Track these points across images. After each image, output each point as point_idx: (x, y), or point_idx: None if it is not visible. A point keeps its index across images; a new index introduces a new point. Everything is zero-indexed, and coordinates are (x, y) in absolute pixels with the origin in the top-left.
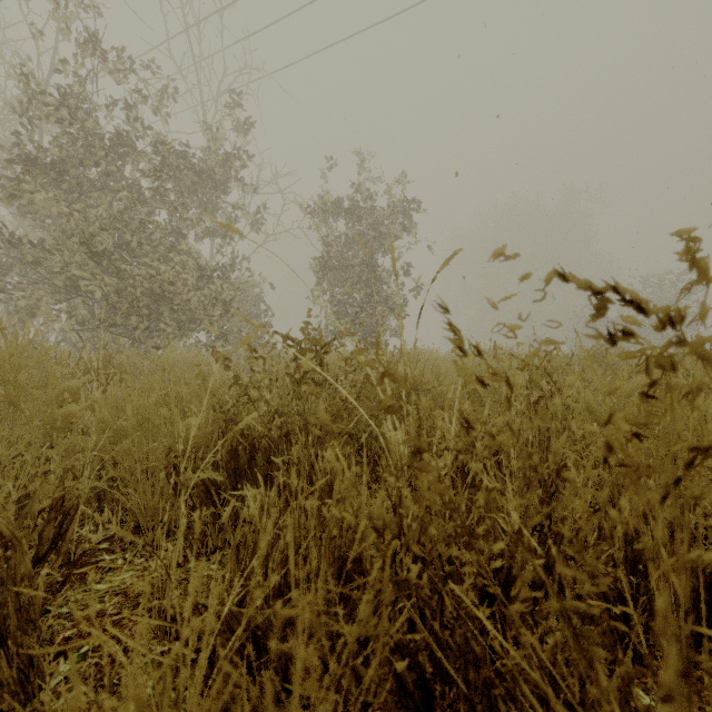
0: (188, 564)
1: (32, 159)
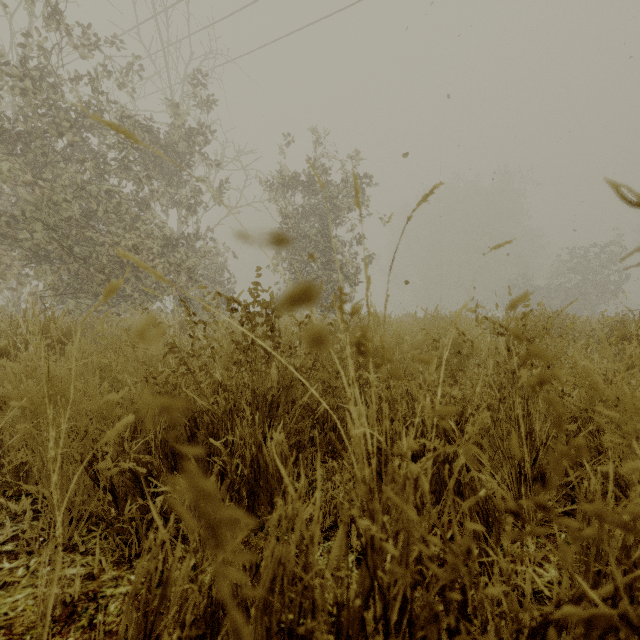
0: (104, 575)
1: None
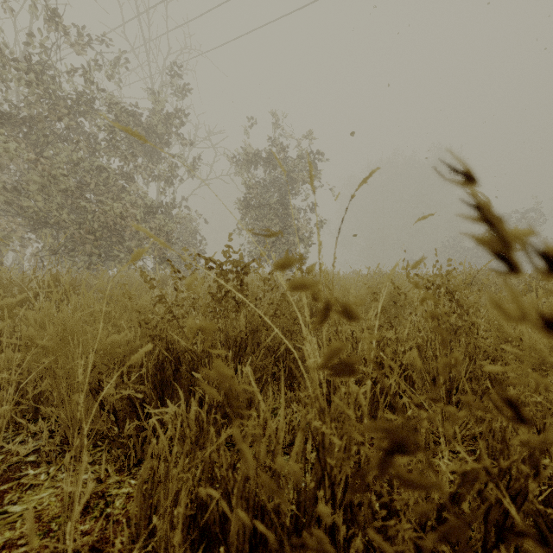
0: (109, 479)
1: (6, 114)
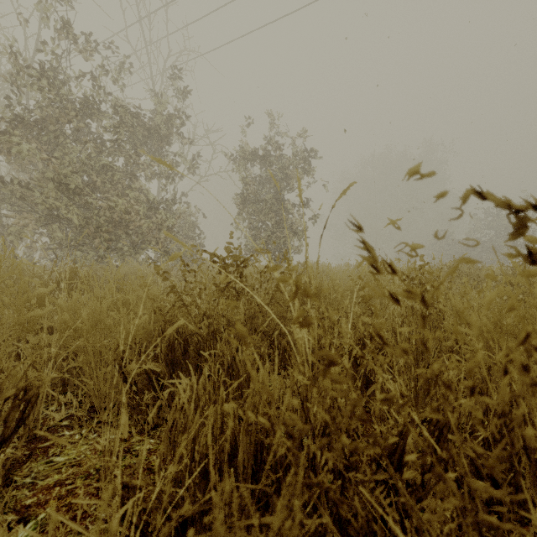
0: (132, 439)
1: (20, 118)
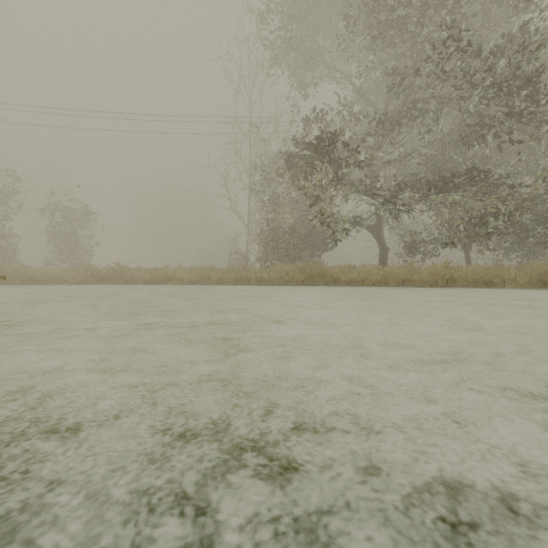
0: None
1: None
